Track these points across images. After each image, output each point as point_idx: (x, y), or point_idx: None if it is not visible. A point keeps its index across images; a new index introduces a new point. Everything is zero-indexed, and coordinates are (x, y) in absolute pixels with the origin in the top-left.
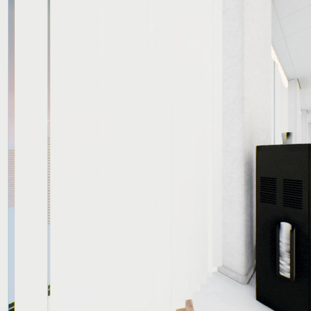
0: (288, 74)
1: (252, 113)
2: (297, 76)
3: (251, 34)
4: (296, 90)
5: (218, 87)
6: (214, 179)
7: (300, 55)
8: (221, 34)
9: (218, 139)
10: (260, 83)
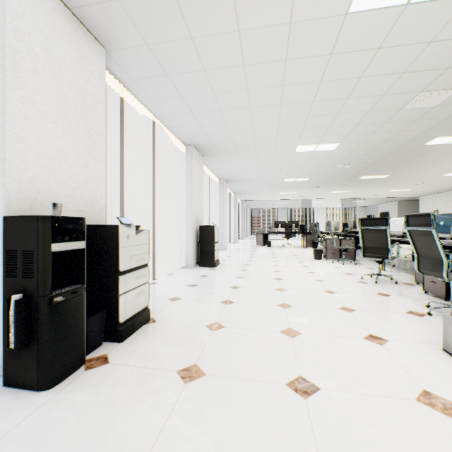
0: (182, 139)
1: (38, 178)
2: (192, 143)
3: (35, 88)
4: (193, 157)
5: None
6: None
7: (180, 122)
8: None
9: None
10: (66, 145)
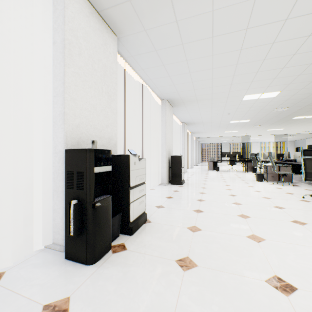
0: (159, 95)
1: (81, 124)
2: (166, 98)
3: (80, 66)
4: (166, 108)
5: (51, 101)
6: (49, 175)
7: (159, 83)
8: (53, 59)
9: (51, 143)
10: (96, 102)
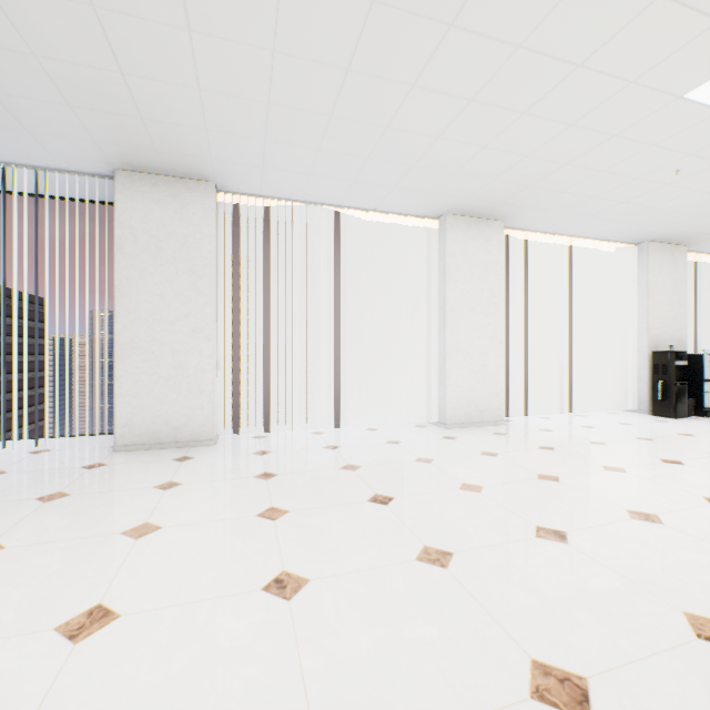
0: None
1: (657, 333)
2: None
3: (656, 294)
4: None
5: (635, 321)
6: (633, 367)
7: None
8: (637, 295)
9: (635, 347)
10: (667, 314)
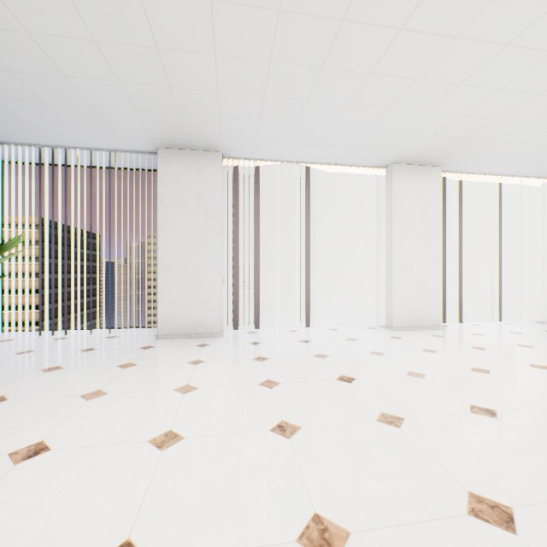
0: None
1: None
2: None
3: None
4: None
5: None
6: None
7: None
8: None
9: None
10: None
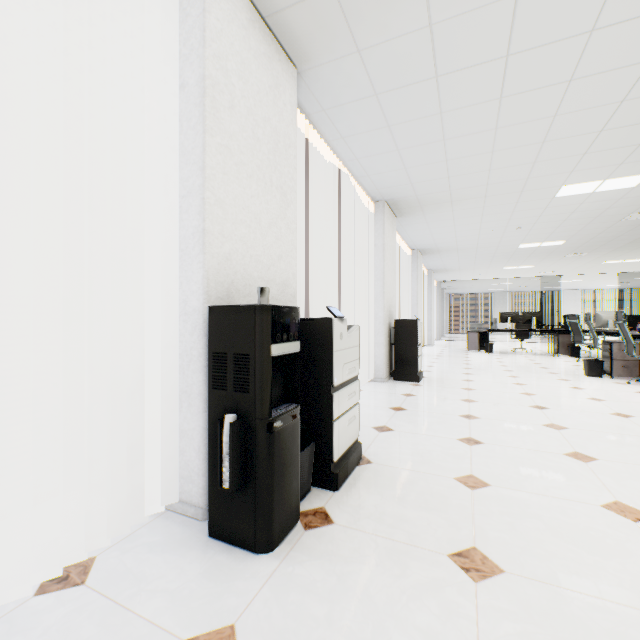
0: (372, 193)
1: (235, 255)
2: (385, 197)
3: (231, 132)
4: (385, 219)
5: (176, 208)
6: (171, 359)
7: (375, 167)
8: (179, 120)
9: (176, 293)
10: (260, 208)
